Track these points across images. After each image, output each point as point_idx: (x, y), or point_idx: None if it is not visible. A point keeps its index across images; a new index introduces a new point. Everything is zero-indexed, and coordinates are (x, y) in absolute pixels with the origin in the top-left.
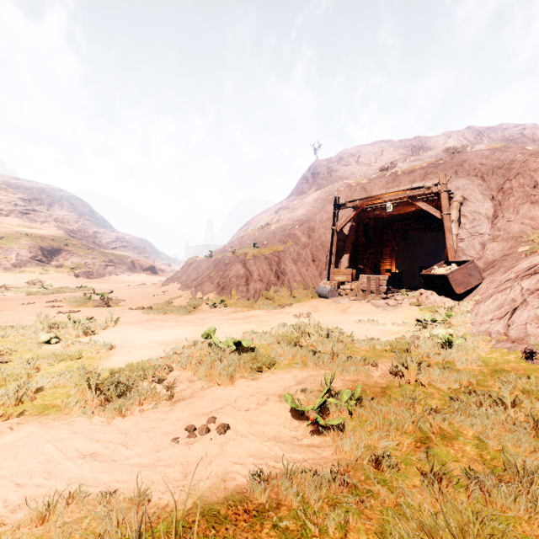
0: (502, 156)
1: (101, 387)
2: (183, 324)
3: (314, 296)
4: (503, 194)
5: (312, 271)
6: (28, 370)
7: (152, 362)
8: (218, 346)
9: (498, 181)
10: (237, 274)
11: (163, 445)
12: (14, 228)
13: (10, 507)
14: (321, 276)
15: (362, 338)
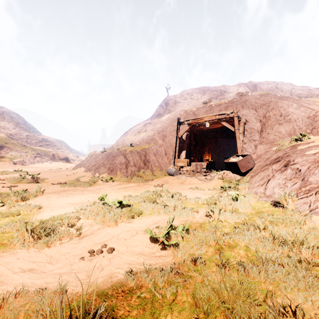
0: (265, 98)
1: (34, 231)
2: (86, 192)
3: (166, 174)
4: (265, 119)
5: (164, 160)
6: None
7: (67, 215)
8: (108, 204)
9: (263, 112)
10: (121, 162)
11: (75, 261)
12: None
13: None
14: (170, 163)
15: (191, 198)
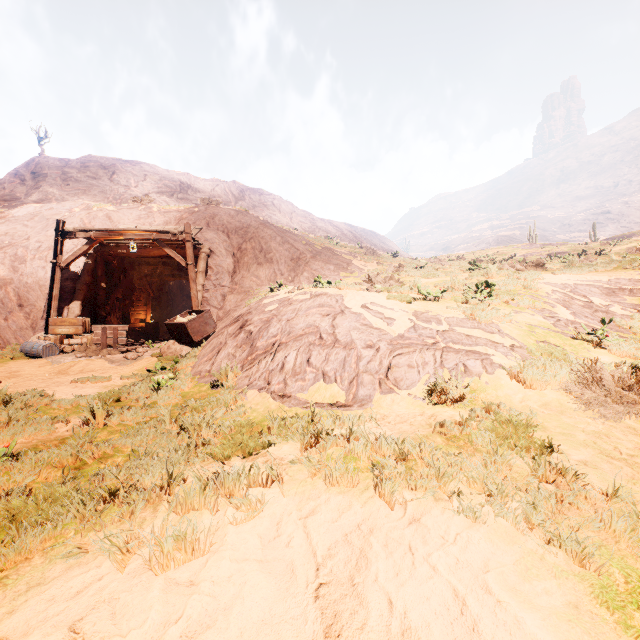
0: (243, 219)
1: None
2: None
3: (17, 356)
4: (241, 253)
5: (17, 321)
6: None
7: None
8: None
9: (239, 241)
10: None
11: None
12: None
13: None
14: (35, 328)
15: (70, 398)
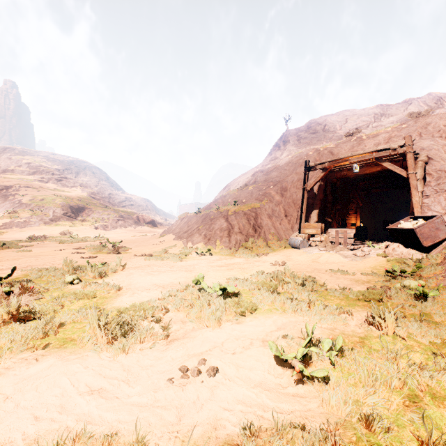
0: None
1: (109, 326)
2: (176, 270)
3: (287, 246)
4: None
5: (284, 225)
6: (55, 306)
7: (151, 303)
8: (206, 291)
9: None
10: (221, 228)
11: (160, 384)
12: (52, 192)
13: (27, 441)
14: (292, 229)
15: (334, 287)
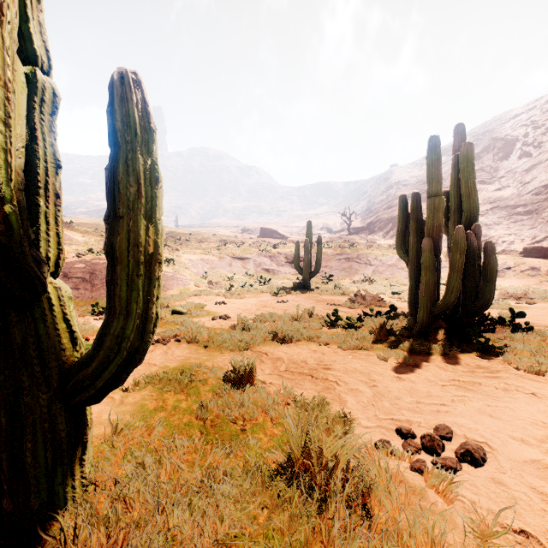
0: None
1: None
2: None
3: None
4: None
5: None
6: None
7: None
8: None
9: None
10: None
11: None
12: None
13: None
14: None
15: None
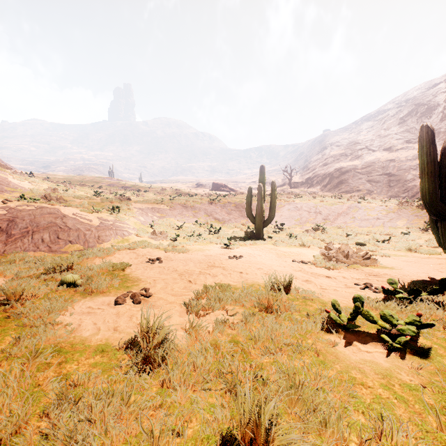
0: None
1: None
2: None
3: None
4: None
5: None
6: None
7: None
8: None
9: None
10: None
11: None
12: None
13: None
14: None
15: None
